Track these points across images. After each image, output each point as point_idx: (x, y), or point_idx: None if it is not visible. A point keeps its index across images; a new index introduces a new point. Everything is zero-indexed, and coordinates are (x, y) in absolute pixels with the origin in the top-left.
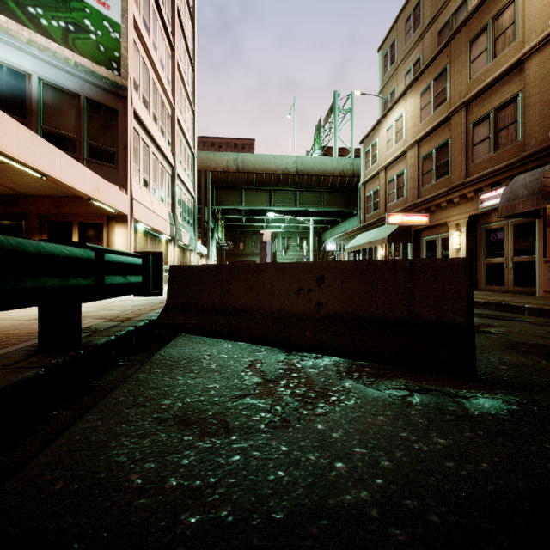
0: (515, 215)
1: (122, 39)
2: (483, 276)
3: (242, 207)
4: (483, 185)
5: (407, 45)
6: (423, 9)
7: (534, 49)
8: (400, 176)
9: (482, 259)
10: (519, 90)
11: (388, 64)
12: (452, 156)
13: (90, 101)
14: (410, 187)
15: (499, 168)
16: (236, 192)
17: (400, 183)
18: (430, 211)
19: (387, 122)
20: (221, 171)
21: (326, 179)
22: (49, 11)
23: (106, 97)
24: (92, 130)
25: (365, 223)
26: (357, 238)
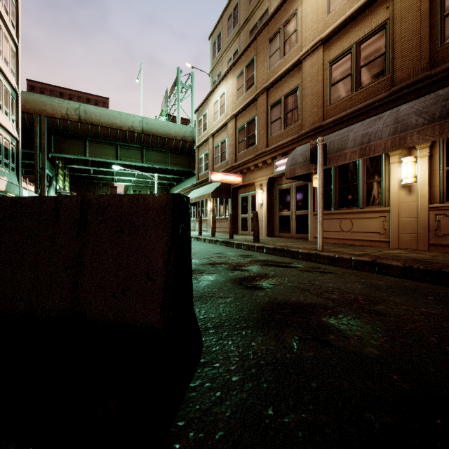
0: (296, 178)
1: None
2: (277, 225)
3: (86, 158)
4: (277, 154)
5: (229, 37)
6: (240, 11)
7: (307, 53)
8: (223, 143)
9: (277, 213)
10: (299, 83)
11: (216, 51)
12: (258, 130)
13: None
14: (230, 153)
15: (287, 142)
16: (79, 142)
17: (223, 149)
18: (244, 173)
19: (214, 97)
20: (59, 118)
21: (170, 141)
22: None
23: None
24: None
25: (198, 181)
26: (191, 193)
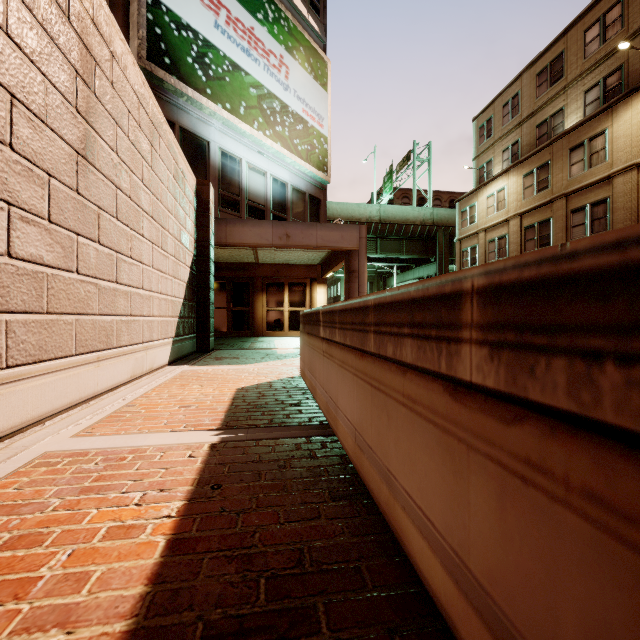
0: None
1: (328, 148)
2: None
3: None
4: None
5: (505, 126)
6: (521, 102)
7: (619, 172)
8: (502, 239)
9: None
10: (608, 196)
11: (484, 137)
12: (554, 232)
13: (310, 196)
14: (512, 250)
15: None
16: None
17: (502, 245)
18: None
19: (487, 190)
20: None
21: (408, 227)
22: (301, 139)
23: (316, 191)
24: (310, 216)
25: None
26: None
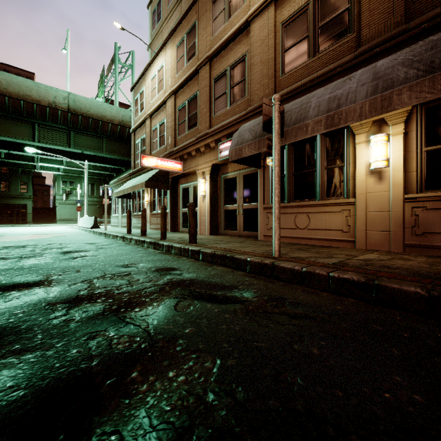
0: (243, 162)
1: None
2: (222, 221)
3: None
4: (221, 135)
5: (170, 5)
6: None
7: (257, 12)
8: (162, 125)
9: (222, 206)
10: (247, 51)
11: (156, 21)
12: (200, 108)
13: None
14: (169, 136)
15: (233, 121)
16: None
17: (162, 132)
18: (184, 159)
19: (151, 71)
20: None
21: (105, 125)
22: None
23: None
24: None
25: (135, 170)
26: (126, 183)
